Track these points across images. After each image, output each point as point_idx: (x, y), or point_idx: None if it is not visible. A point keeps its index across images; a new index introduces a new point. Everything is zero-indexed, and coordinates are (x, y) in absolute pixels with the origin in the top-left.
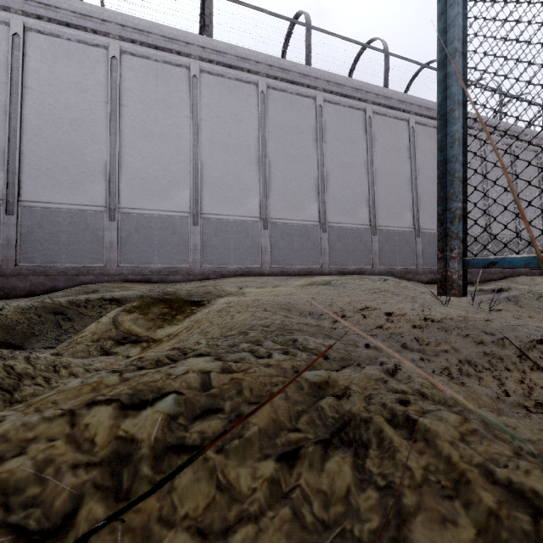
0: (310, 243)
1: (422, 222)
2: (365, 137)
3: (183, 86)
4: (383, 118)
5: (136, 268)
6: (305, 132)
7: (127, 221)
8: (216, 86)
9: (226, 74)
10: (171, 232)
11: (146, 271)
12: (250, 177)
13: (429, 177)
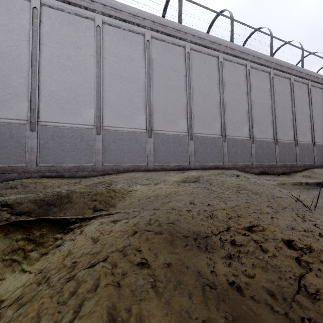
0: (181, 148)
1: (255, 133)
2: (218, 75)
3: (90, 33)
4: (230, 63)
5: (51, 167)
6: (178, 70)
7: (45, 131)
8: (114, 34)
9: (122, 26)
10: (80, 139)
11: (59, 169)
12: (139, 101)
13: (259, 103)
